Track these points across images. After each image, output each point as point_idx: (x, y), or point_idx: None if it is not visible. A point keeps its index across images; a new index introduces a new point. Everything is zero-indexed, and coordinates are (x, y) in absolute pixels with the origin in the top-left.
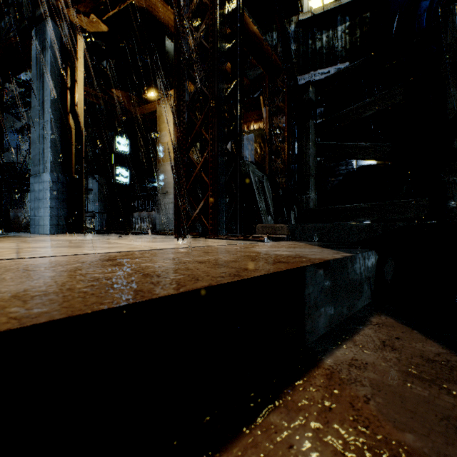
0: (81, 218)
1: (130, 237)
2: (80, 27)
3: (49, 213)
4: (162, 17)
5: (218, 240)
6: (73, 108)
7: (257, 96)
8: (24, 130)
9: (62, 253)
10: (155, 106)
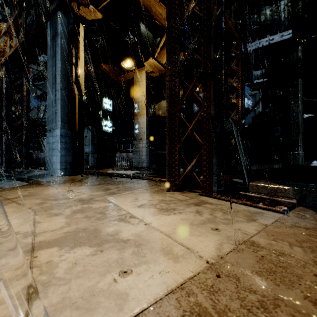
0: (82, 162)
1: (125, 187)
2: (81, 17)
3: (60, 160)
4: (144, 2)
5: (219, 202)
6: (77, 79)
7: None
8: (42, 96)
9: (94, 315)
10: (132, 75)
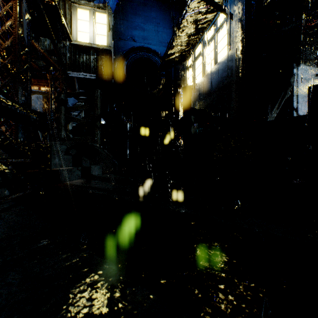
0: None
1: None
2: None
3: None
4: None
5: None
6: None
7: (45, 73)
8: None
9: None
10: None
